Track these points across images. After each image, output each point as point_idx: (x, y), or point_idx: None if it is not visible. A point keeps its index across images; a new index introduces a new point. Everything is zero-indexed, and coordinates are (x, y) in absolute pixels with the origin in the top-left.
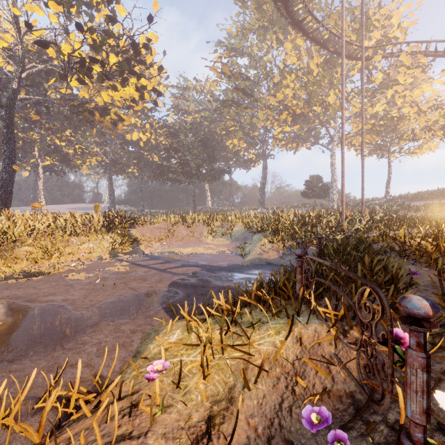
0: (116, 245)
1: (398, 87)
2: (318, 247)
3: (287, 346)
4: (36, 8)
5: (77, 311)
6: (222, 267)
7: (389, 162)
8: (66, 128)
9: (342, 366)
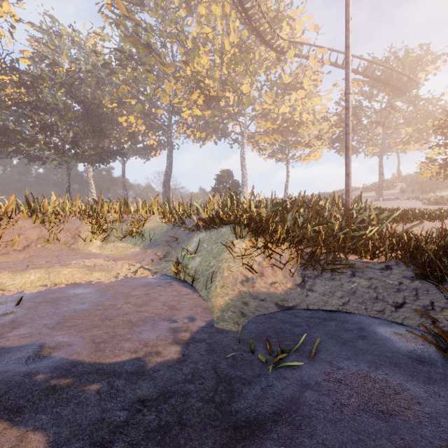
0: None
1: (301, 92)
2: None
3: None
4: None
5: None
6: (167, 374)
7: (287, 165)
8: None
9: None
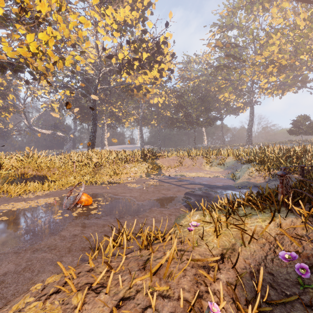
0: (149, 169)
1: None
2: (301, 174)
3: (270, 228)
4: (107, 38)
5: (138, 201)
6: (219, 186)
7: None
8: (118, 101)
9: (310, 241)
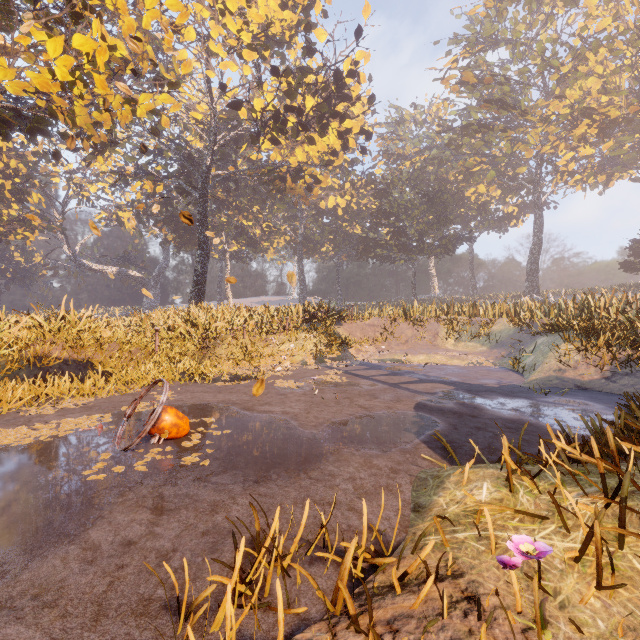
0: (321, 347)
1: None
2: None
3: None
4: (230, 65)
5: (305, 429)
6: (491, 387)
7: None
8: (253, 204)
9: None
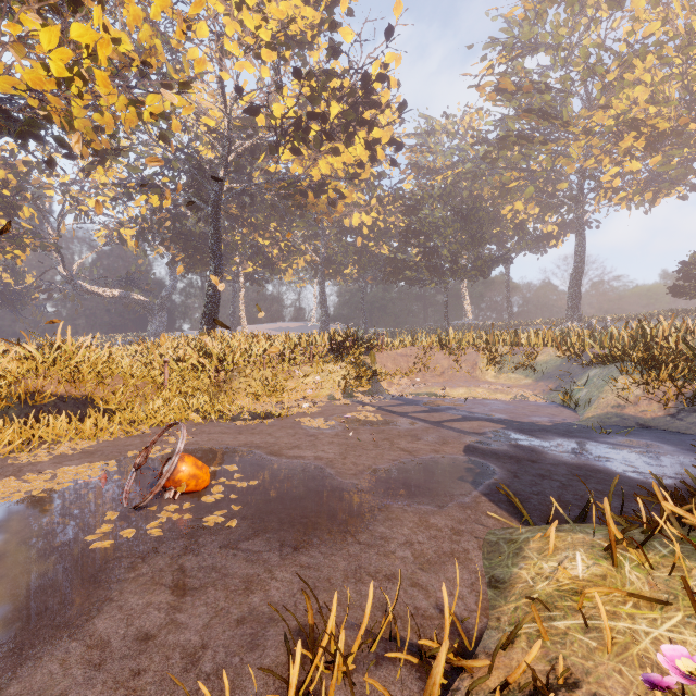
0: (349, 380)
1: None
2: None
3: None
4: (247, 66)
5: (344, 478)
6: (544, 426)
7: None
8: (270, 221)
9: None
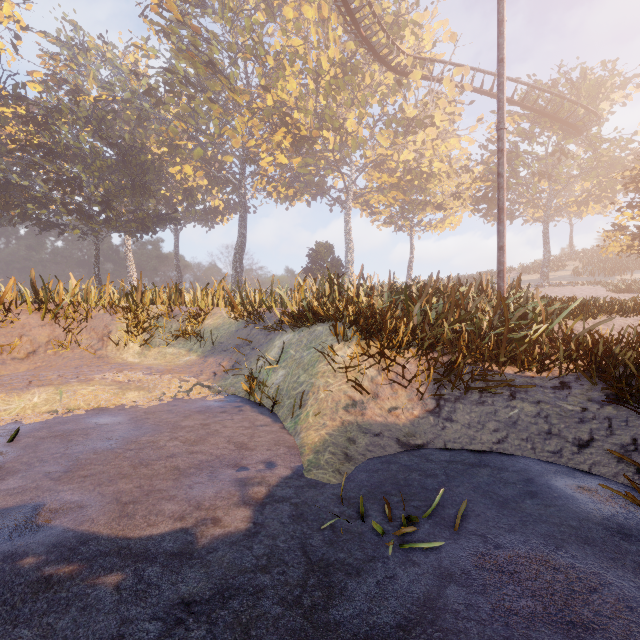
0: None
1: (432, 131)
2: None
3: None
4: None
5: None
6: (229, 557)
7: (411, 236)
8: None
9: None
